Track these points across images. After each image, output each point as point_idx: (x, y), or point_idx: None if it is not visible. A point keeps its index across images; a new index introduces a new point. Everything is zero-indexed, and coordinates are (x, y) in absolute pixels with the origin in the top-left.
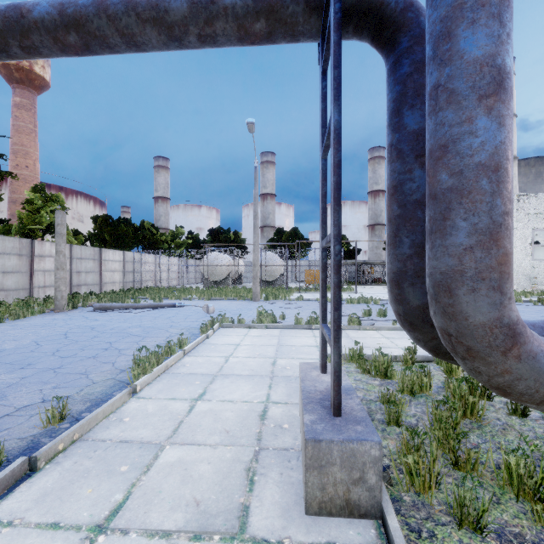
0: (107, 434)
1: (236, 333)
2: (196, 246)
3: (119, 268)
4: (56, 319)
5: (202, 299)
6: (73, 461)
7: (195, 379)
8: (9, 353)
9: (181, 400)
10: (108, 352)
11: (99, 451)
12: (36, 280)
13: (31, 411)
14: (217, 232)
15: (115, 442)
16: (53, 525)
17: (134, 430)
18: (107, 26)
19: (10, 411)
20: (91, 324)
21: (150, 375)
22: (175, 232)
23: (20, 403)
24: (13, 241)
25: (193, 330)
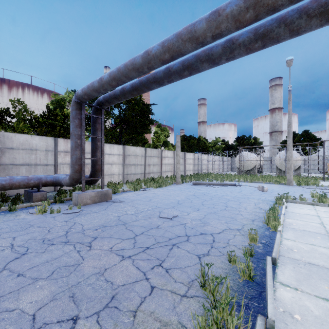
0: (293, 256)
1: (305, 207)
2: (227, 149)
3: (192, 162)
4: (181, 187)
5: (246, 182)
6: (291, 266)
7: (314, 235)
8: (183, 202)
9: (321, 247)
10: (230, 208)
11: (301, 265)
12: (163, 168)
13: (231, 233)
14: (241, 139)
15: (305, 262)
16: (326, 299)
17: (310, 258)
18: (283, 30)
19: (220, 230)
20: (200, 191)
21: (281, 226)
22: (215, 141)
23: (220, 227)
24: (156, 151)
25: (266, 201)
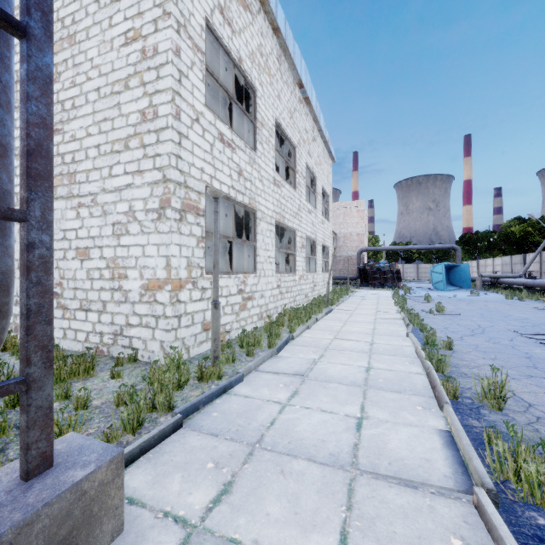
0: None
1: None
2: None
3: None
4: None
5: None
6: None
7: None
8: None
9: None
10: None
11: None
12: None
13: None
14: None
15: None
16: None
17: None
18: None
19: None
20: None
21: None
22: None
23: None
24: None
25: None
